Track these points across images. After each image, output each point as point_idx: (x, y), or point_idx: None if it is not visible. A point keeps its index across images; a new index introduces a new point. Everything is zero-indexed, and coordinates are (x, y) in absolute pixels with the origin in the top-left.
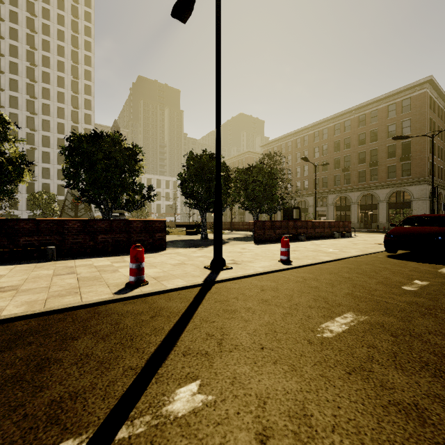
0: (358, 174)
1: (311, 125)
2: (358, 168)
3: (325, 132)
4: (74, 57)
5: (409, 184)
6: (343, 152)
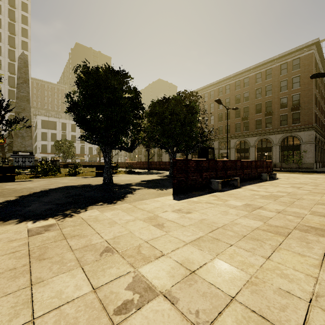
0: (255, 122)
1: (216, 82)
2: (255, 117)
3: (227, 88)
4: (10, 15)
5: (298, 130)
6: (242, 104)
